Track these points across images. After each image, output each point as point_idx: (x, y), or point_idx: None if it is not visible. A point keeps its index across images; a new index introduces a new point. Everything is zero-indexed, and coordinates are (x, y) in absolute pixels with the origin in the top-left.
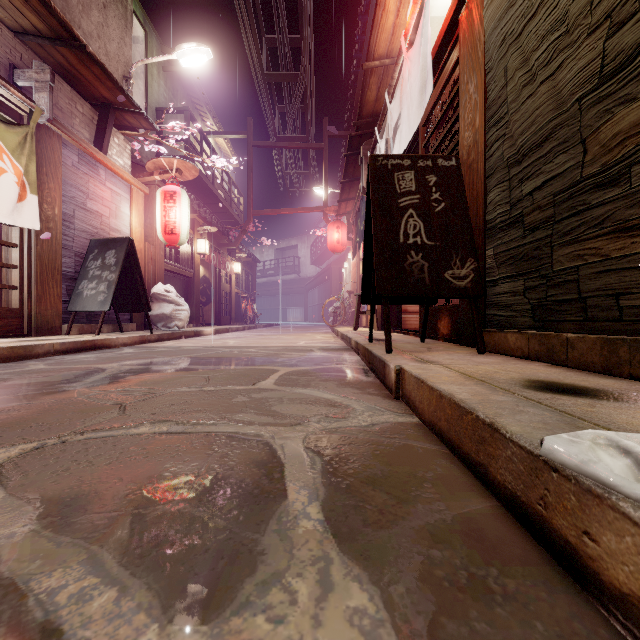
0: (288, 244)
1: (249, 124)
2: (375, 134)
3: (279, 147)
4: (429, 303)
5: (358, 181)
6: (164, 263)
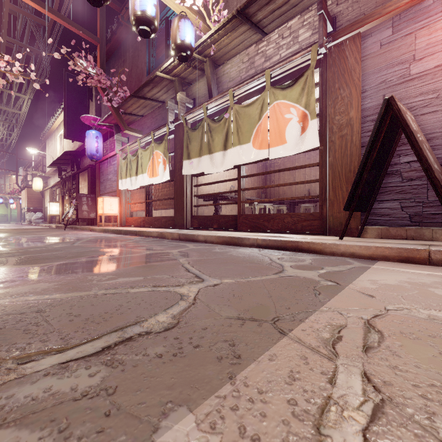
0: None
1: None
2: None
3: None
4: None
5: None
6: None
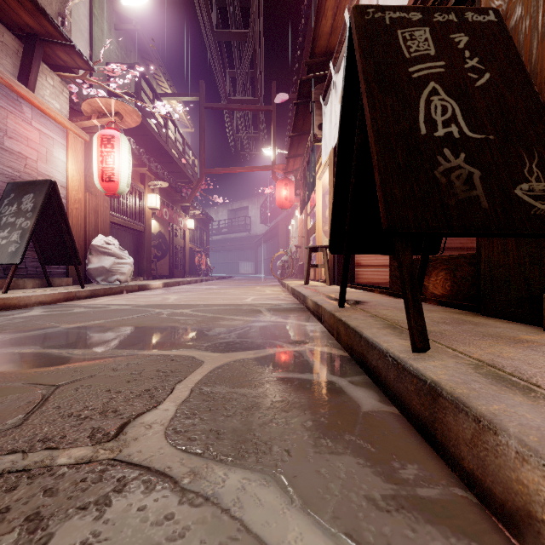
0: (240, 205)
1: (201, 87)
2: (329, 71)
3: (230, 109)
4: (429, 252)
5: (307, 136)
6: (110, 215)
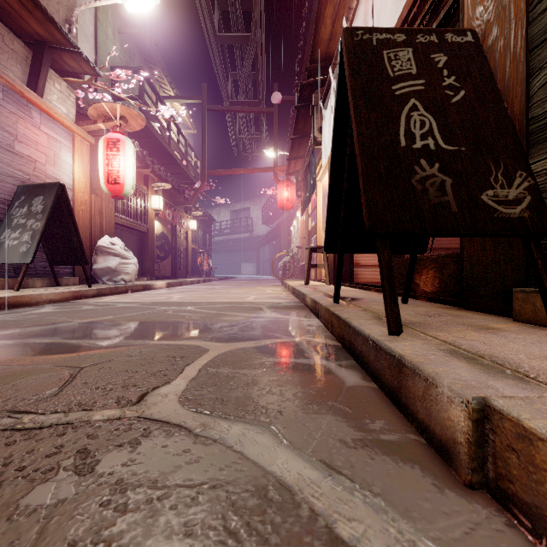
0: (242, 206)
1: (204, 89)
2: (329, 76)
3: (232, 111)
4: (417, 251)
5: (307, 138)
6: (114, 217)
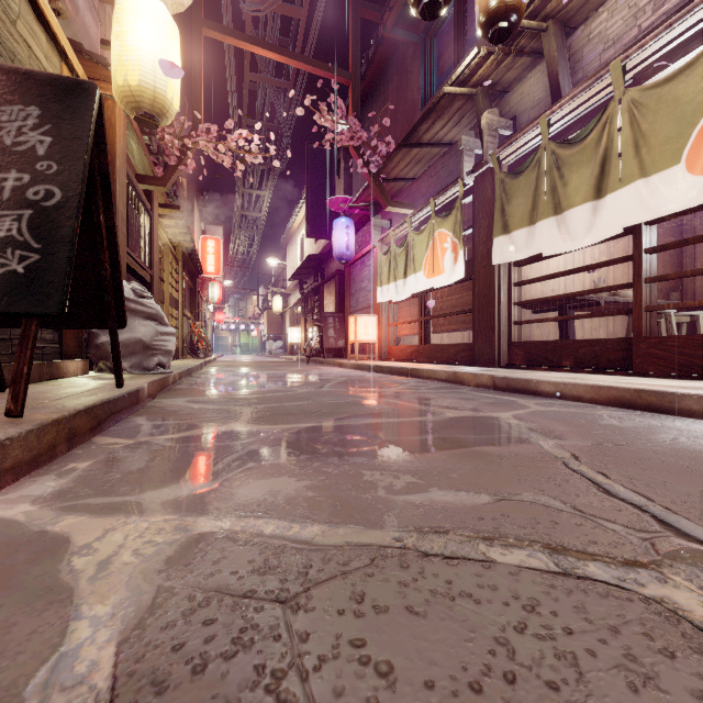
0: None
1: None
2: None
3: None
4: None
5: None
6: None
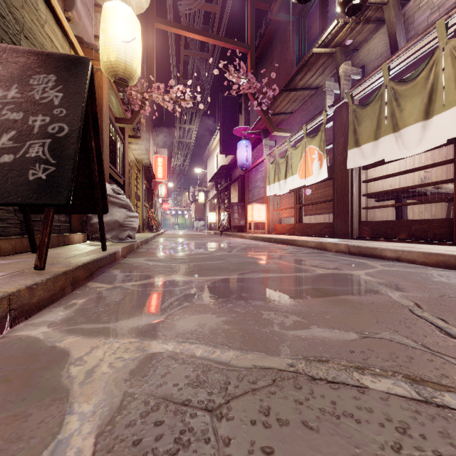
0: None
1: None
2: None
3: None
4: None
5: None
6: None
